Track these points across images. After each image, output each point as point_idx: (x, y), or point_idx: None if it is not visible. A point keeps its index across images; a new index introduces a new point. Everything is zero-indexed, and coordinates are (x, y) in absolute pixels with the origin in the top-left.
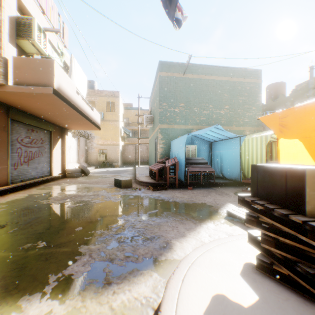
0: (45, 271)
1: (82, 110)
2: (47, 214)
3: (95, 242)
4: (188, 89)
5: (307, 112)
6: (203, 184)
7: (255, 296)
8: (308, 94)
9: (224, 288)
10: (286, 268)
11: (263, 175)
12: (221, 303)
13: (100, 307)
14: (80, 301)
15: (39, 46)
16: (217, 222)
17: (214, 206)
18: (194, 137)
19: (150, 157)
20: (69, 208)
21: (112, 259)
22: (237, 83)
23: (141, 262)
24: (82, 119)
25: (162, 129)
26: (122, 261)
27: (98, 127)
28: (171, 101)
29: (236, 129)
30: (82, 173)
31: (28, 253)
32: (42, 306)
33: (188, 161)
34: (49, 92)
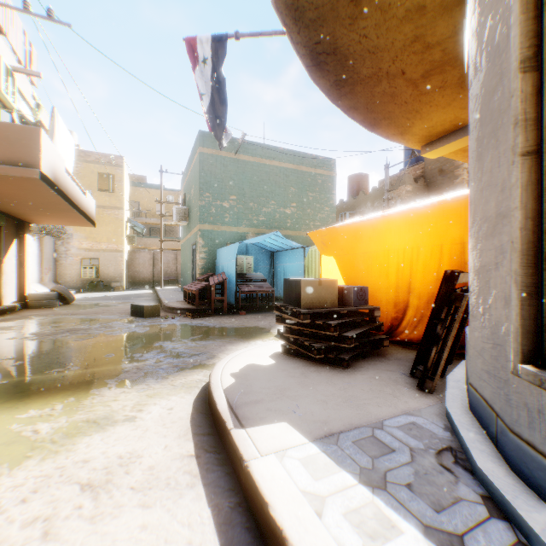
0: (99, 380)
1: (73, 197)
2: (51, 349)
3: (137, 362)
4: (241, 176)
5: (339, 233)
6: (260, 308)
7: (274, 362)
8: (384, 197)
9: (256, 362)
10: (295, 346)
11: (288, 286)
12: (252, 366)
13: (164, 386)
14: (146, 386)
15: (6, 97)
16: (266, 339)
17: (267, 328)
18: (250, 245)
19: (184, 272)
20: (79, 342)
21: (162, 368)
22: (307, 174)
23: (191, 367)
24: (71, 211)
25: (204, 232)
26: (173, 368)
27: (92, 223)
28: (217, 190)
29: (305, 235)
30: (60, 299)
31: (65, 374)
32: (114, 392)
33: (241, 278)
34: (35, 177)
